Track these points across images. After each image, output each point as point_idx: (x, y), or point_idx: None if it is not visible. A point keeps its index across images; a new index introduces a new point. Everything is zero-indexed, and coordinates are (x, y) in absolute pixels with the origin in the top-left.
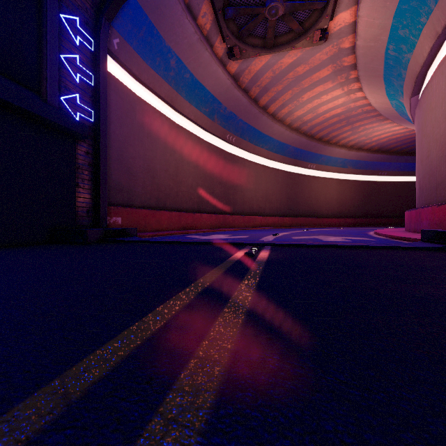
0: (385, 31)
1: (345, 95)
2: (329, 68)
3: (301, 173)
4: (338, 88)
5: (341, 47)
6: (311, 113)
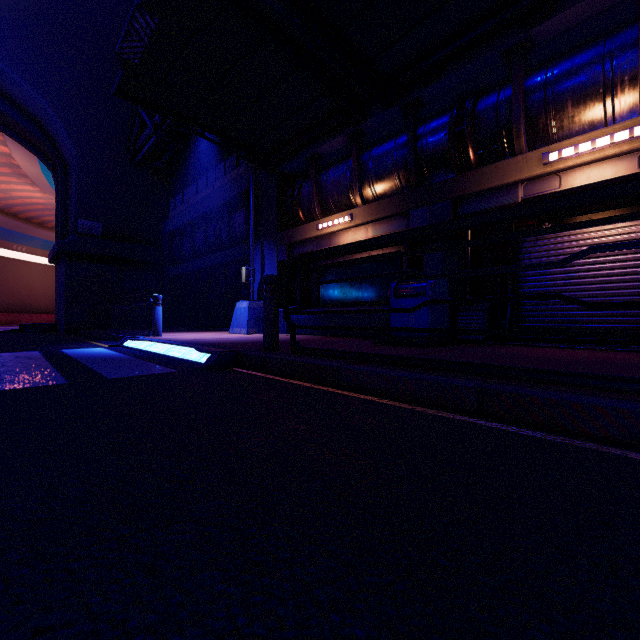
0: (42, 176)
1: (41, 193)
2: (7, 169)
3: (1, 255)
4: (28, 185)
5: (13, 162)
6: (2, 193)
